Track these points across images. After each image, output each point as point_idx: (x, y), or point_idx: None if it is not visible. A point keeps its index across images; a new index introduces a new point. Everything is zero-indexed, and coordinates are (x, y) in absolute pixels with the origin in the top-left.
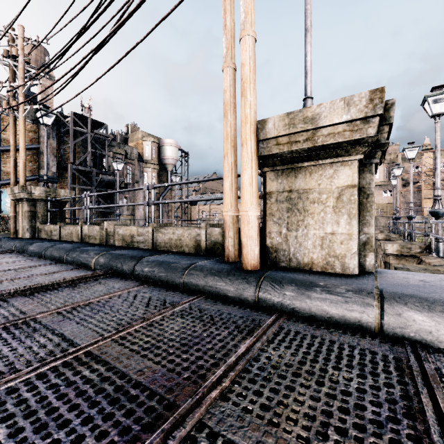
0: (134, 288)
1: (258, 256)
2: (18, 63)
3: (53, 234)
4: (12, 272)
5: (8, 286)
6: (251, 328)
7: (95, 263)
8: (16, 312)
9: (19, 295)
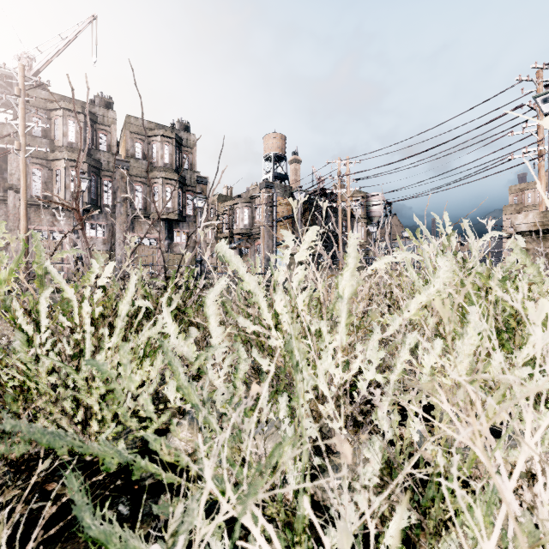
0: None
1: None
2: (347, 179)
3: None
4: None
5: None
6: None
7: None
8: None
9: None
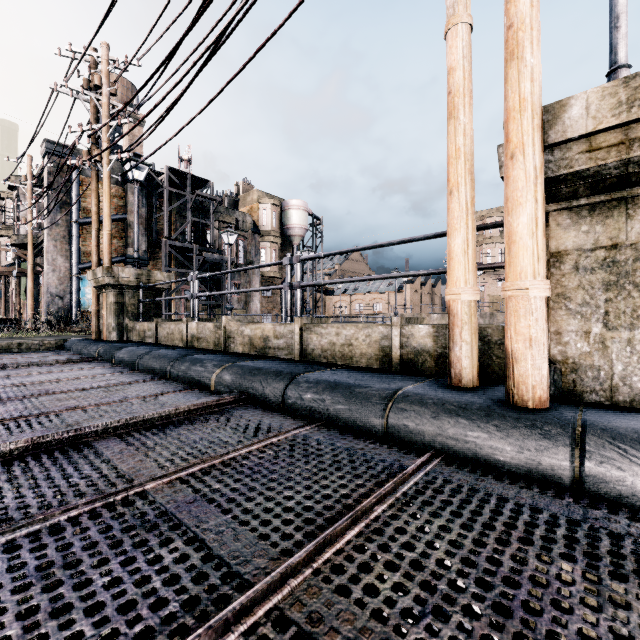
0: (297, 431)
1: (547, 379)
2: (101, 96)
3: (147, 336)
4: (97, 392)
5: (94, 420)
6: (635, 564)
7: (216, 381)
8: (109, 474)
9: (110, 435)
